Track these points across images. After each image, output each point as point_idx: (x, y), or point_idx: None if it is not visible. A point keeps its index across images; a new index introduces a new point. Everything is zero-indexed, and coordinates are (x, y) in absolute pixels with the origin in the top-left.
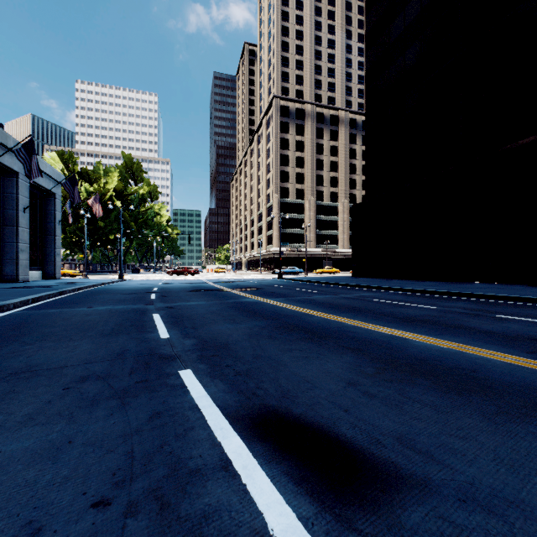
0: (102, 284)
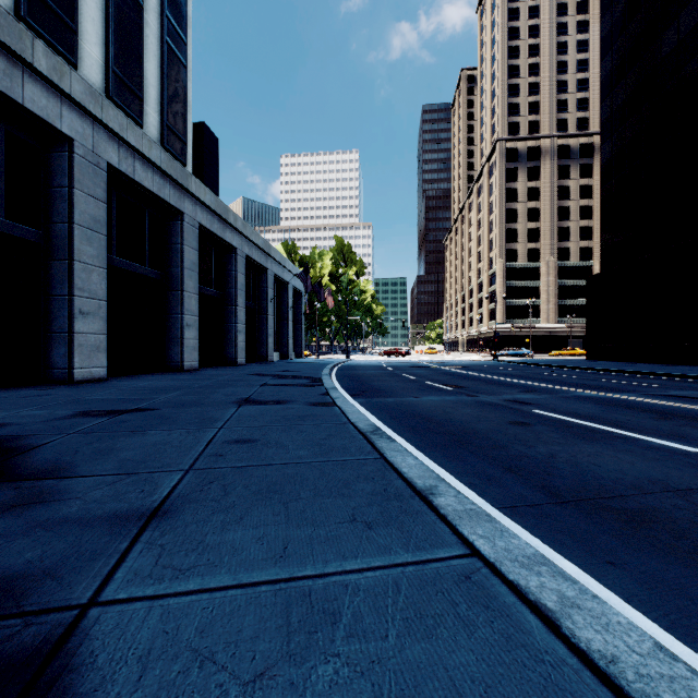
0: (343, 362)
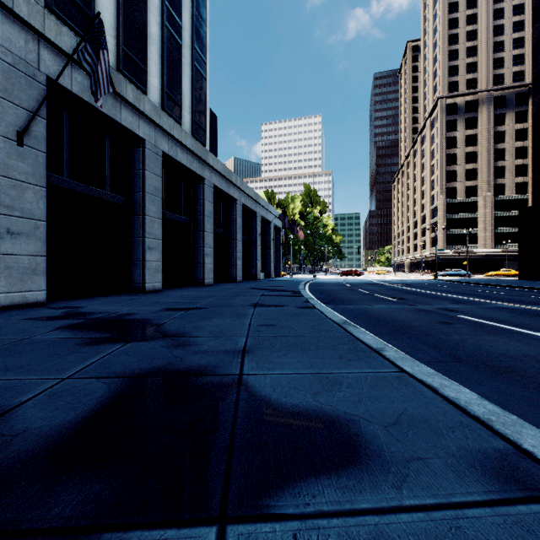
0: (312, 280)
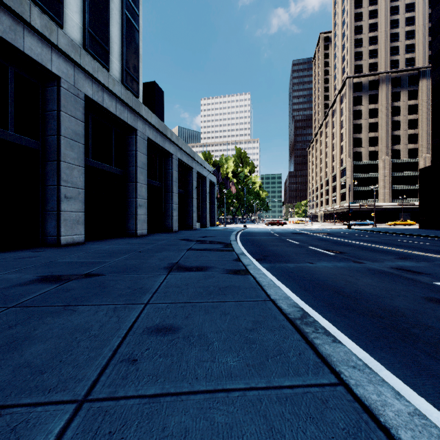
0: (242, 230)
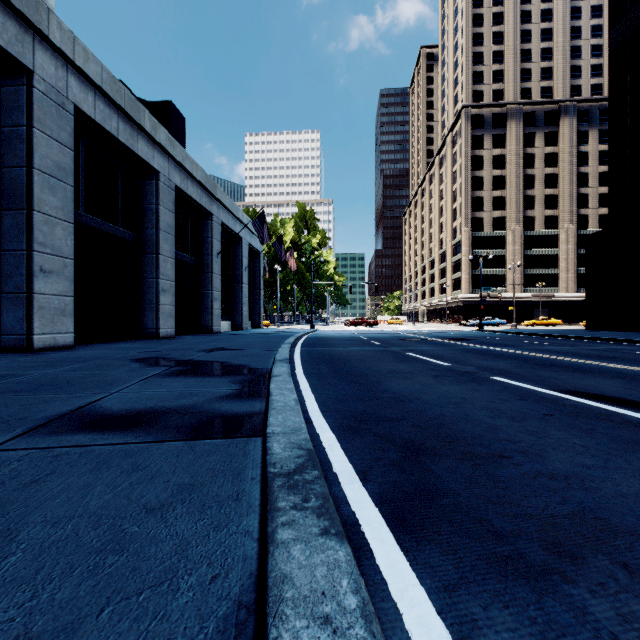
0: (308, 333)
